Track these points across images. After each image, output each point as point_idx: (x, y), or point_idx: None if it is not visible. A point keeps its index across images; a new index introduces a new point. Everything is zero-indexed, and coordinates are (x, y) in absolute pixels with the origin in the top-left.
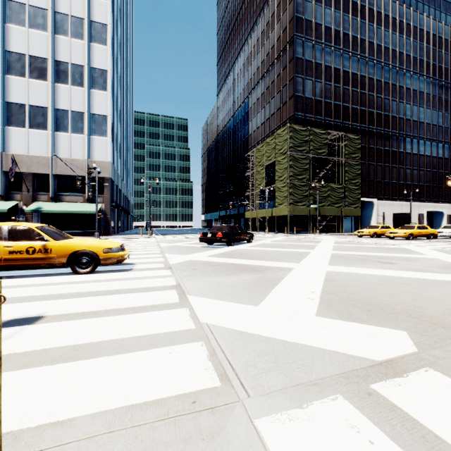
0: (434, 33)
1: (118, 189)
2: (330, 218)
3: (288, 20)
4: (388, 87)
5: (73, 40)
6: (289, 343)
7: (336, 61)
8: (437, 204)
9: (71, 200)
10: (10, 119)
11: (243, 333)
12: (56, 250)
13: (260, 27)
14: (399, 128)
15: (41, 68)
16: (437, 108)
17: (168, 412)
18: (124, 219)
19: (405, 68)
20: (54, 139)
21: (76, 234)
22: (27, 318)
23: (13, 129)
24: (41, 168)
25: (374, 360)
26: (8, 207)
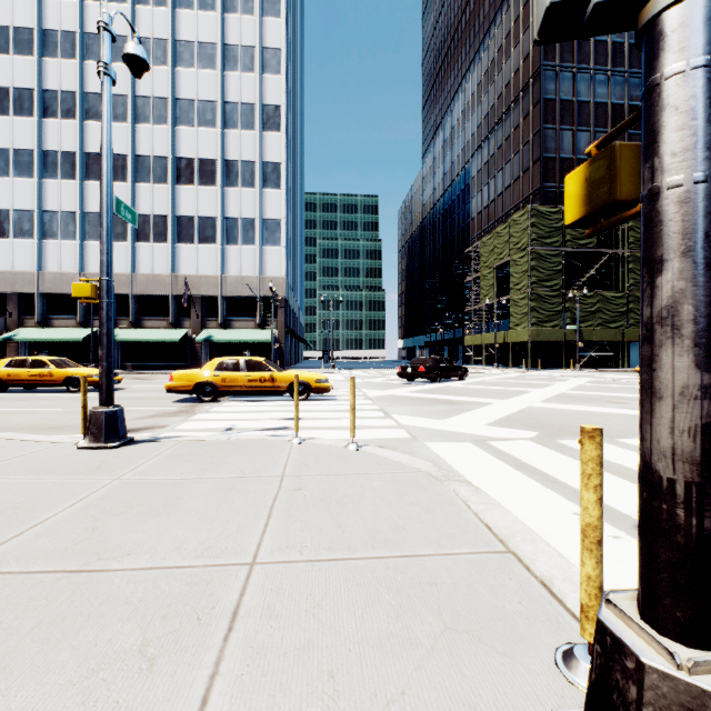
0: None
1: (291, 310)
2: (604, 345)
3: (532, 42)
4: None
5: (243, 132)
6: (455, 432)
7: (616, 93)
8: None
9: (241, 326)
10: (179, 235)
11: (428, 429)
12: (280, 380)
13: (488, 55)
14: None
15: (210, 171)
16: None
17: (388, 440)
18: (295, 348)
19: None
20: (223, 254)
21: None
22: (292, 418)
23: (183, 246)
24: (210, 289)
25: (500, 438)
26: (179, 336)
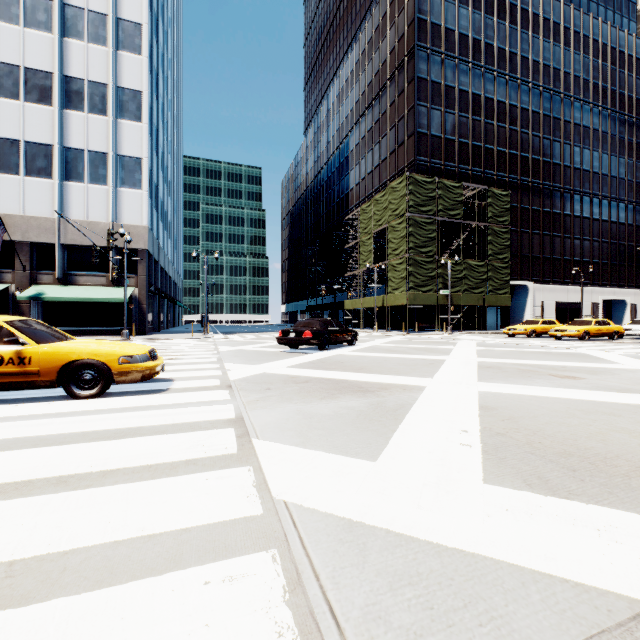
0: (613, 46)
1: (158, 267)
2: (466, 310)
3: (406, 23)
4: (549, 121)
5: (91, 46)
6: (447, 551)
7: (475, 84)
8: (618, 290)
9: (88, 282)
10: None
11: (355, 525)
12: (38, 360)
13: (366, 35)
14: (565, 181)
15: (43, 86)
16: (617, 153)
17: None
18: (168, 311)
19: (573, 95)
20: (63, 193)
21: (96, 332)
22: None
23: (1, 176)
24: (43, 234)
25: (633, 598)
26: None
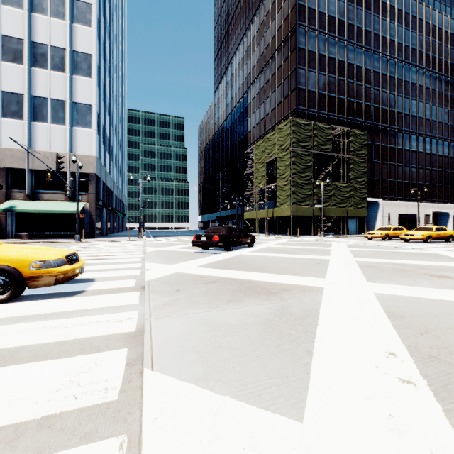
0: (440, 27)
1: (105, 187)
2: (334, 219)
3: (290, 8)
4: (394, 81)
5: (53, 20)
6: None
7: (340, 53)
8: (443, 205)
9: (51, 198)
10: None
11: None
12: None
13: (259, 18)
14: (405, 125)
15: (15, 49)
16: (443, 105)
17: None
18: (114, 220)
19: (411, 62)
20: (31, 130)
21: (56, 236)
22: None
23: None
24: (15, 162)
25: None
26: None
